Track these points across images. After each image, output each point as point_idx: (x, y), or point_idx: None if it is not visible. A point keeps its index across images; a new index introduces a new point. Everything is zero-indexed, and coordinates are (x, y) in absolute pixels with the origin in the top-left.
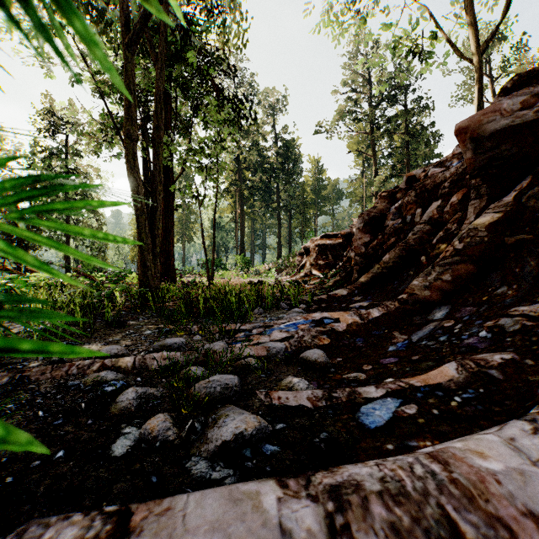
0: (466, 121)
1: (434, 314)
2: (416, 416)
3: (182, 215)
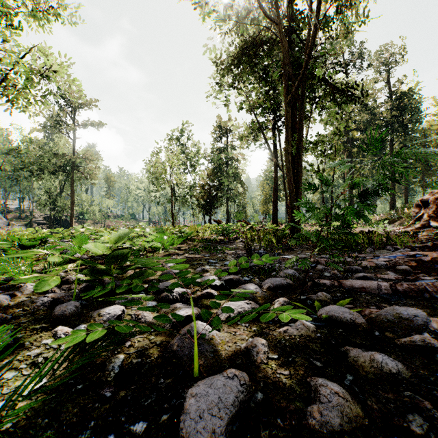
0: None
1: None
2: None
3: None
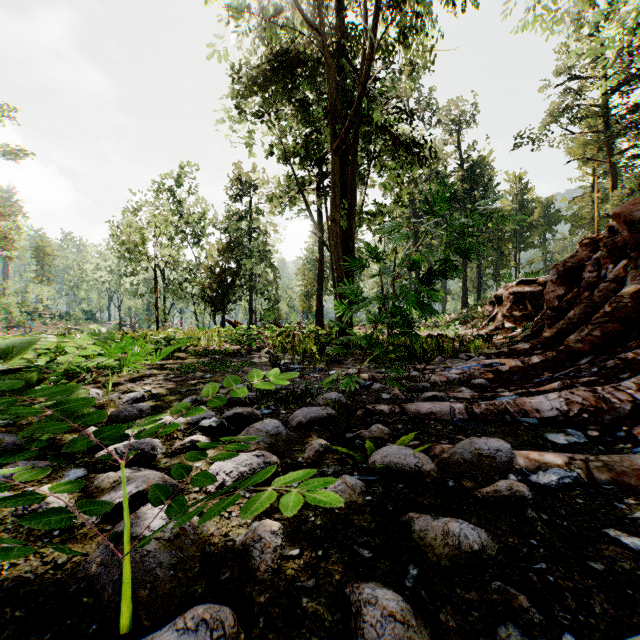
0: (618, 209)
1: (581, 361)
2: None
3: None
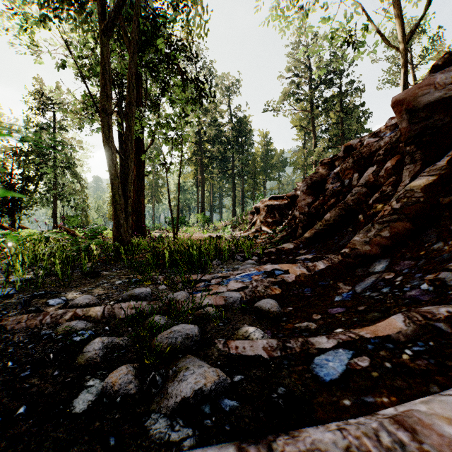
0: (403, 94)
1: (375, 267)
2: (369, 369)
3: (152, 180)
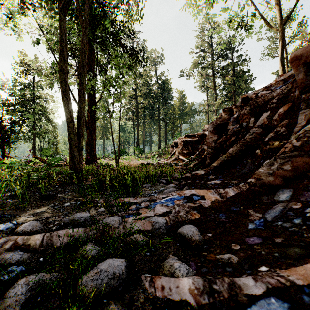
0: (300, 50)
1: (279, 196)
2: None
3: (103, 123)
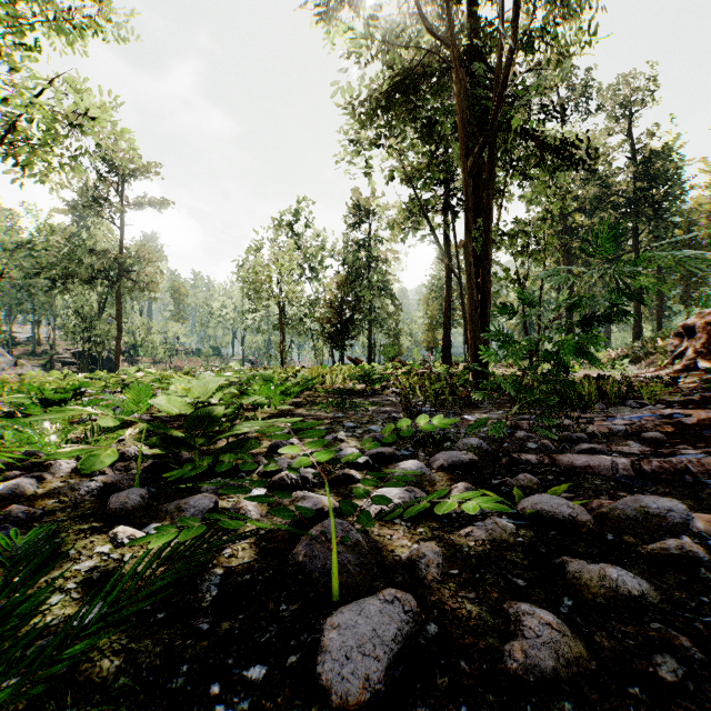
0: None
1: None
2: None
3: None
